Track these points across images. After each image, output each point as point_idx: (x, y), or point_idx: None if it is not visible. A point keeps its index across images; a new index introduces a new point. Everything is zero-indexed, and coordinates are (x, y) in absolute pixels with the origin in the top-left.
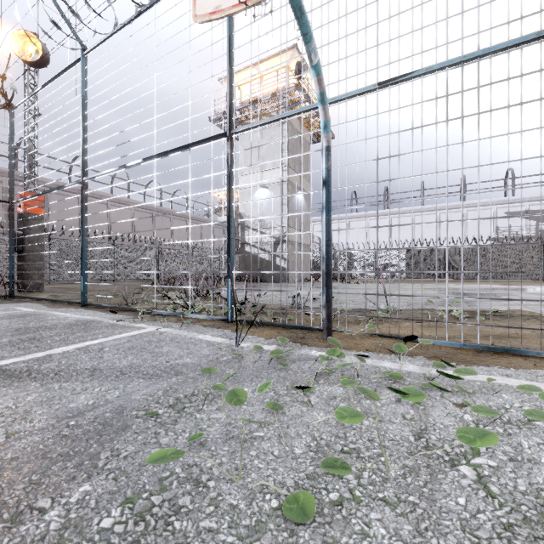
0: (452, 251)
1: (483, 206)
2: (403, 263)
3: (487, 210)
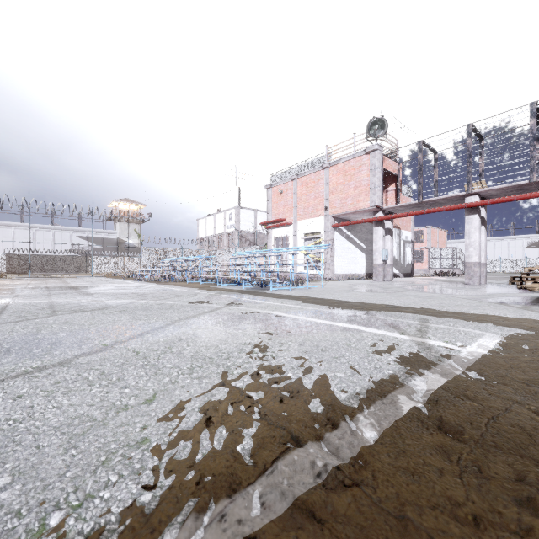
0: (40, 257)
1: (64, 230)
2: (4, 263)
3: (67, 233)
